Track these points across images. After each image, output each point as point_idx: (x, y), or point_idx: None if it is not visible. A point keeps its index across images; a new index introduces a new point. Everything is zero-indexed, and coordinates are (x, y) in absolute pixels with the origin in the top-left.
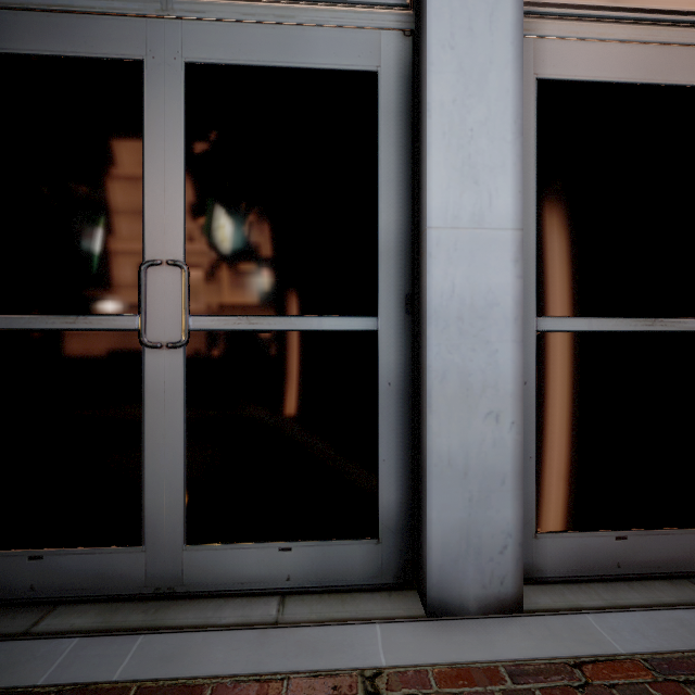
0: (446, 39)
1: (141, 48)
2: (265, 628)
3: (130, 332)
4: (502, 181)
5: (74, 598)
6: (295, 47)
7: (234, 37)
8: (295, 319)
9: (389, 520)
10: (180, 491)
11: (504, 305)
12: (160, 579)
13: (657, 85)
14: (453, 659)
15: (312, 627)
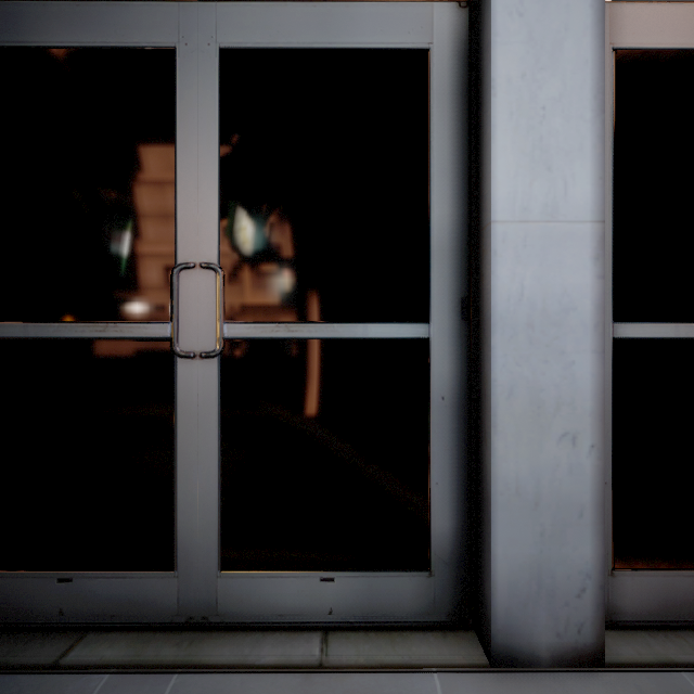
0: (514, 5)
1: (173, 34)
2: (309, 672)
3: (162, 341)
4: (579, 167)
5: (104, 625)
6: (338, 25)
7: (271, 18)
8: (338, 326)
9: (442, 551)
10: (214, 513)
11: (582, 310)
12: (193, 607)
13: None
14: None
15: (361, 673)
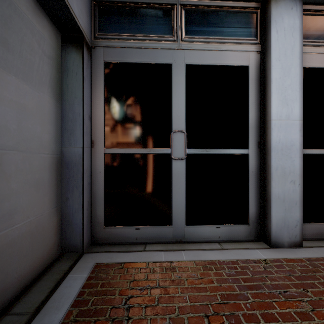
0: (277, 58)
1: (171, 59)
2: (220, 250)
3: (168, 154)
4: (295, 104)
5: (150, 242)
6: (221, 58)
7: (201, 55)
8: (221, 150)
9: (252, 218)
10: (184, 207)
11: (296, 145)
12: (177, 236)
13: None
14: (286, 257)
15: (235, 250)
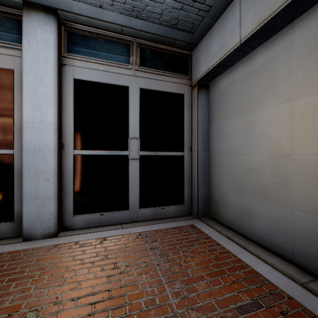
0: (29, 66)
1: None
2: None
3: None
4: (50, 110)
5: None
6: None
7: None
8: None
9: (18, 215)
10: None
11: (50, 147)
12: None
13: (113, 84)
14: (18, 249)
15: None
